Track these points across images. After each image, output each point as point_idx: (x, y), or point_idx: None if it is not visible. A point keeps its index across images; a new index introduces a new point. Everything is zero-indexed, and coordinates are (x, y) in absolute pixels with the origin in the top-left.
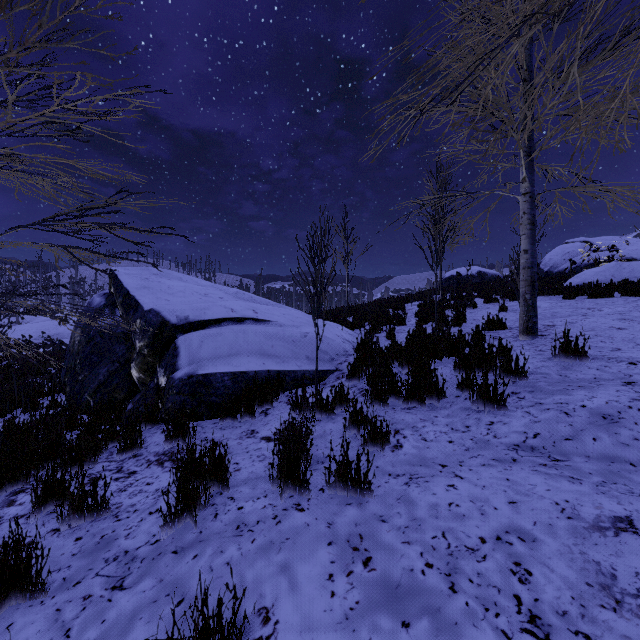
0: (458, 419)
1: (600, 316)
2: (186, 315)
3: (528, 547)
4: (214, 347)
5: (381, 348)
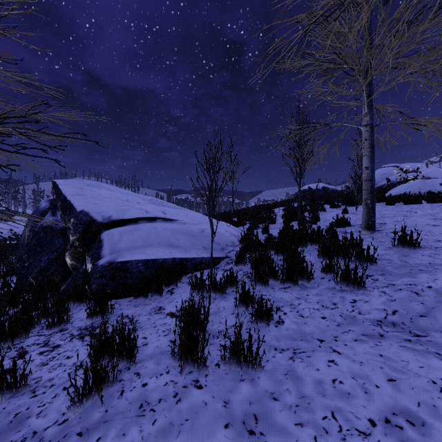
0: (326, 297)
1: (417, 216)
2: (110, 215)
3: (419, 432)
4: (131, 240)
5: (260, 240)
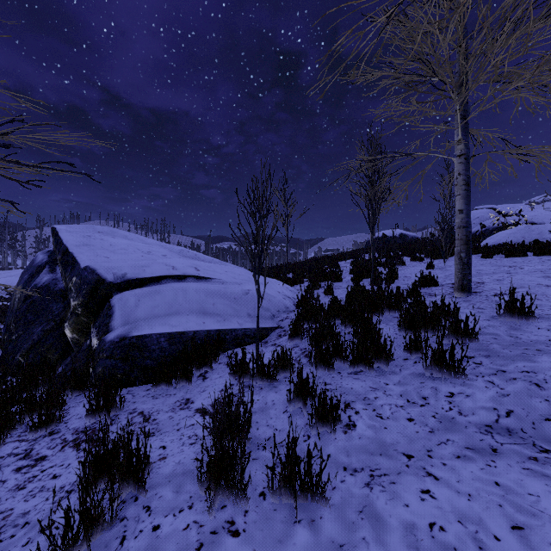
0: (412, 388)
1: (524, 273)
2: (124, 273)
3: None
4: (152, 306)
5: (321, 305)
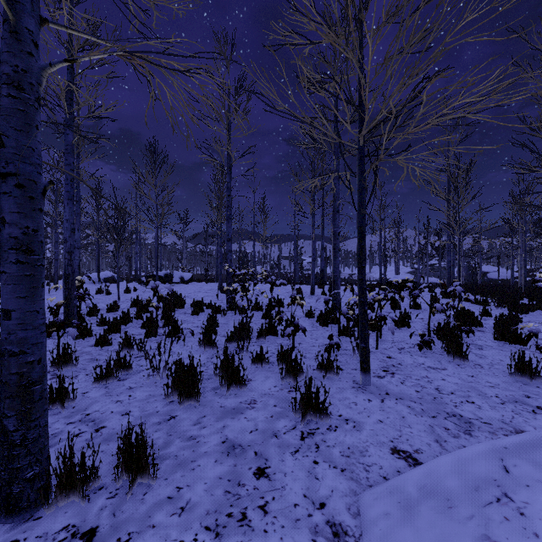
0: None
1: None
2: (487, 271)
3: None
4: (492, 275)
5: None
